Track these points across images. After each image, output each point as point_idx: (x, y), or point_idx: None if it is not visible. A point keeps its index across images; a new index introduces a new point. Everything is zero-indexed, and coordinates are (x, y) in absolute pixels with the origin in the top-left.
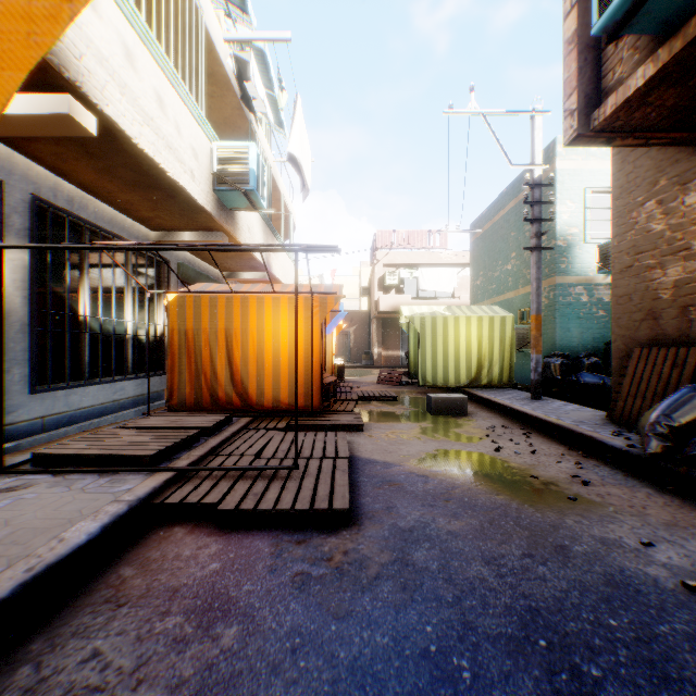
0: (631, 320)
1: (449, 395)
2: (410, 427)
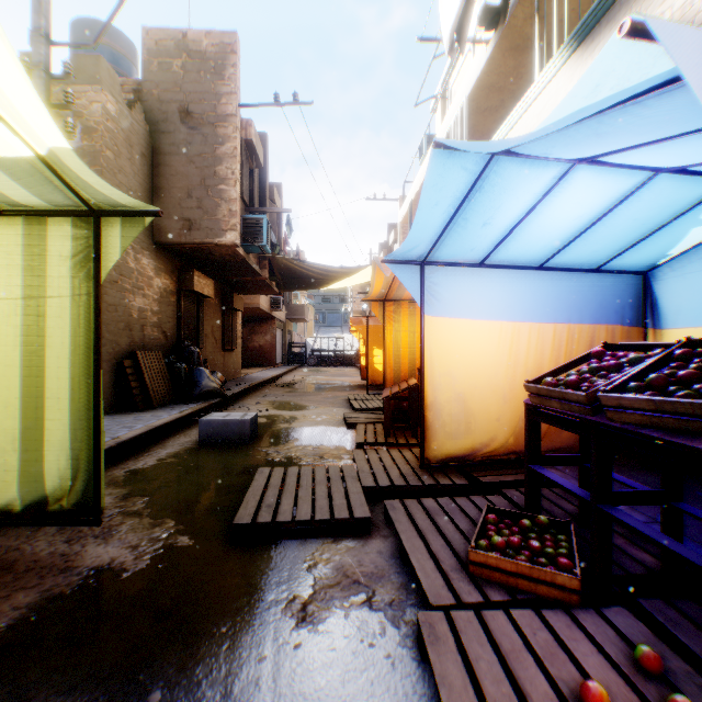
0: (119, 328)
1: (228, 414)
2: (302, 422)
